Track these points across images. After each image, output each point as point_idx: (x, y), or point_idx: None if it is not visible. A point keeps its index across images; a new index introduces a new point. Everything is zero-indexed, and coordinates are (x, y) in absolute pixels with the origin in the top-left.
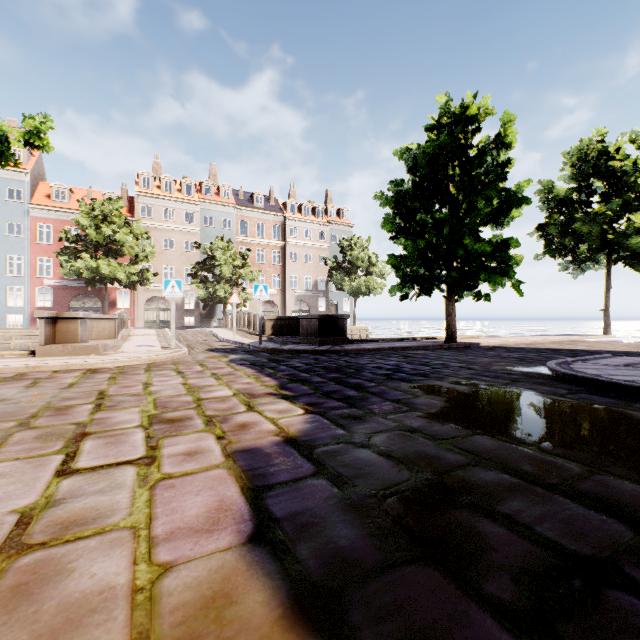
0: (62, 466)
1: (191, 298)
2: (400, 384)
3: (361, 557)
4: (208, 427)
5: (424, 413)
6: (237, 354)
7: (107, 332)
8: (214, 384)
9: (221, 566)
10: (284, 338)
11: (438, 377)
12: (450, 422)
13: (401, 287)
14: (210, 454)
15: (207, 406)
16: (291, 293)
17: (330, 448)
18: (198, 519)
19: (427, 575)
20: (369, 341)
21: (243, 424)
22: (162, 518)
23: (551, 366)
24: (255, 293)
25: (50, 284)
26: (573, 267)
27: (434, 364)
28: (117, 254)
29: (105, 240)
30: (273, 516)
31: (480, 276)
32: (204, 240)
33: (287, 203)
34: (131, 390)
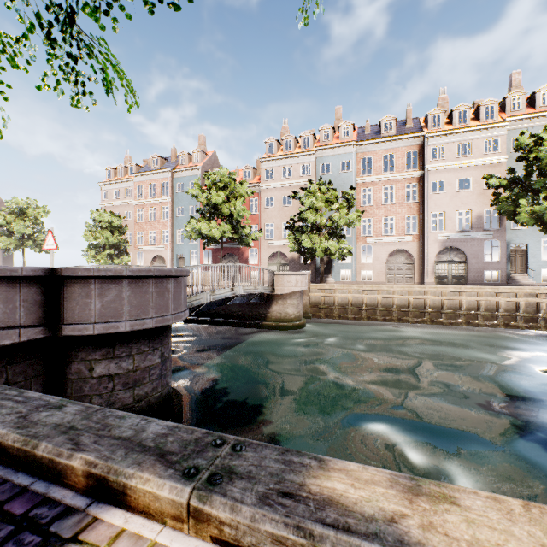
0: None
1: None
2: None
3: None
4: None
5: None
6: None
7: None
8: None
9: None
10: None
11: None
12: None
13: None
14: None
15: None
16: (432, 238)
17: None
18: None
19: None
20: None
21: None
22: None
23: None
24: None
25: (210, 247)
26: None
27: None
28: (222, 216)
29: (209, 205)
30: None
31: None
32: None
33: (427, 117)
34: None
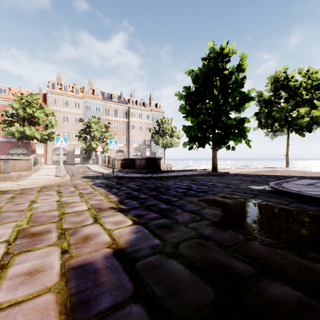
0: None
1: (78, 148)
2: (192, 199)
3: None
4: (59, 240)
5: (211, 221)
6: (99, 179)
7: (25, 167)
8: (77, 201)
9: None
10: (127, 170)
11: (213, 193)
12: (229, 229)
13: (189, 143)
14: (48, 273)
15: (66, 219)
16: (132, 146)
17: (148, 260)
18: None
19: None
20: (172, 171)
21: (86, 236)
22: None
23: (273, 186)
24: (110, 145)
25: None
26: (271, 134)
27: (209, 185)
28: (35, 124)
29: (28, 116)
30: None
31: (230, 137)
32: (85, 118)
33: (130, 99)
34: (19, 207)
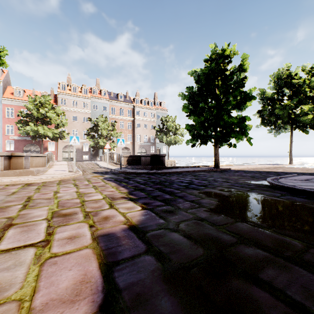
0: None
1: (86, 146)
2: (193, 191)
3: None
4: (85, 219)
5: (207, 208)
6: (108, 175)
7: (41, 163)
8: (93, 192)
9: None
10: (133, 166)
11: (212, 187)
12: (222, 214)
13: (192, 140)
14: (83, 238)
15: (87, 205)
16: (137, 143)
17: (155, 232)
18: (67, 291)
19: None
20: (176, 167)
21: (106, 217)
22: (42, 291)
23: (269, 181)
24: (118, 143)
25: (13, 138)
26: (274, 131)
27: (209, 180)
28: (48, 123)
29: (41, 116)
30: (117, 287)
31: (231, 135)
32: (93, 117)
33: (135, 99)
34: (46, 196)
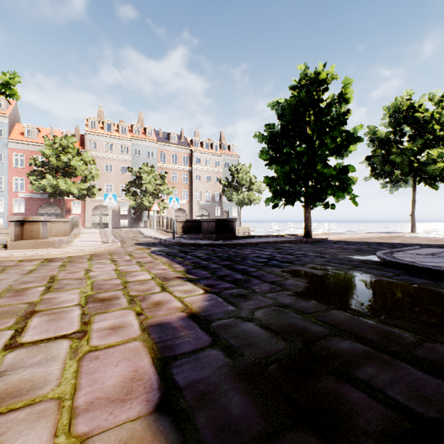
0: (10, 340)
1: (125, 206)
2: (274, 269)
3: (249, 424)
4: (130, 305)
5: (292, 292)
6: (156, 247)
7: (63, 231)
8: (138, 270)
9: (130, 436)
10: (191, 235)
11: (300, 264)
12: (312, 299)
13: (273, 199)
14: (130, 328)
15: (131, 288)
16: (196, 203)
17: (223, 322)
18: (115, 389)
19: (305, 442)
20: (250, 237)
21: (157, 302)
22: (85, 388)
23: (380, 255)
24: (170, 203)
25: (23, 196)
26: (390, 186)
27: (297, 254)
28: (72, 175)
29: (63, 165)
30: (177, 385)
31: (328, 191)
32: (134, 166)
33: (193, 140)
34: (75, 275)
